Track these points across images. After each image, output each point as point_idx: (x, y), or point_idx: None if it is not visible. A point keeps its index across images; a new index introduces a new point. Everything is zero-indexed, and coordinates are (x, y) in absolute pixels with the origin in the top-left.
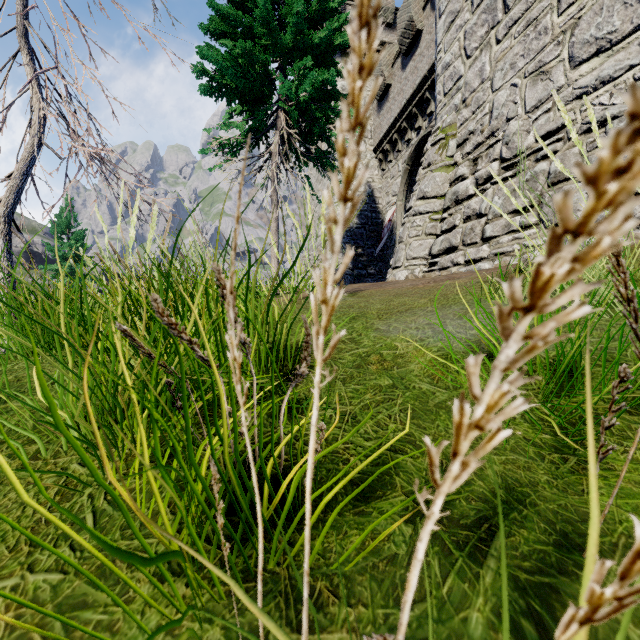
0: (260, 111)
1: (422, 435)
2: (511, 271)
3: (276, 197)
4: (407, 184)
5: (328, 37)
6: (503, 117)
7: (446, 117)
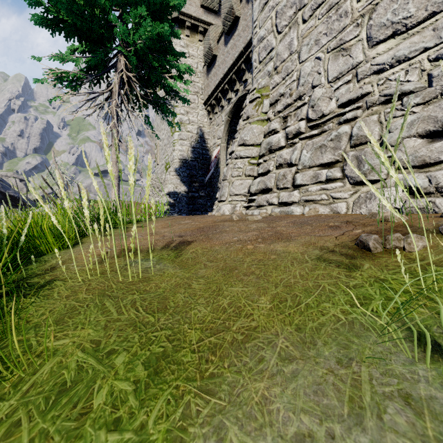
0: (100, 51)
1: None
2: (349, 242)
3: (116, 132)
4: (228, 131)
5: None
6: (309, 84)
7: (261, 80)
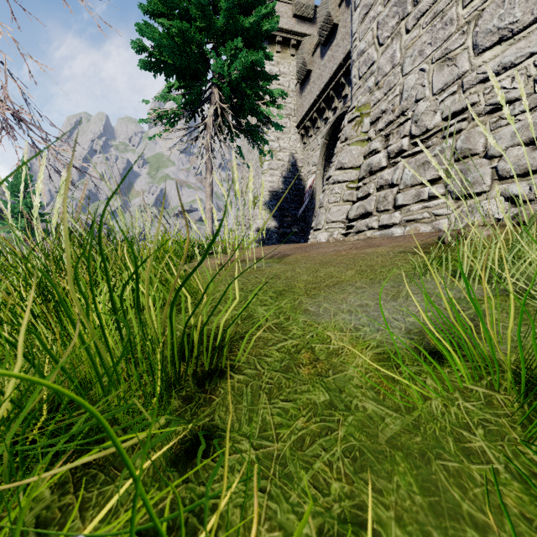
0: (196, 86)
1: (379, 507)
2: (431, 241)
3: (210, 164)
4: (325, 156)
5: (257, 23)
6: (412, 98)
7: (361, 98)
